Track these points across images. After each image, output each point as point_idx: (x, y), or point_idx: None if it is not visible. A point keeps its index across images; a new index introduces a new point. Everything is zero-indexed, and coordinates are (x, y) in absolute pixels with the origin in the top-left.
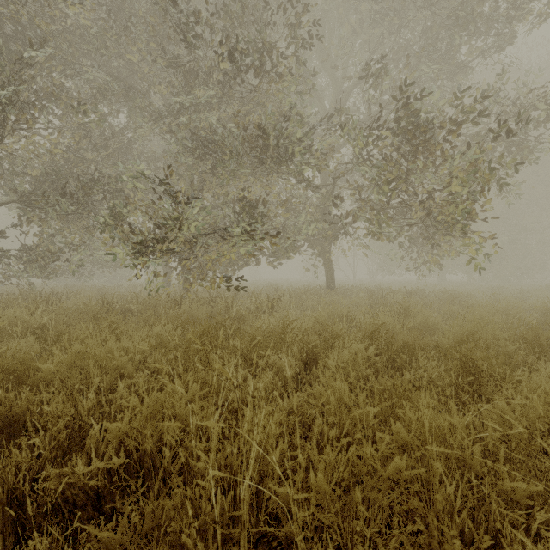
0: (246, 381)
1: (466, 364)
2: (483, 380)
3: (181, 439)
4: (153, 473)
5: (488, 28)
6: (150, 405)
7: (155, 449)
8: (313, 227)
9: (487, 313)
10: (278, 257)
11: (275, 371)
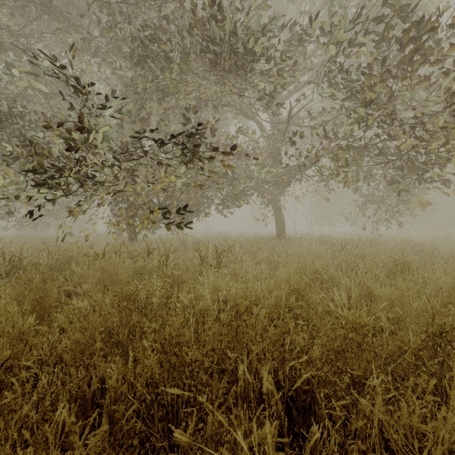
0: None
1: None
2: None
3: None
4: None
5: None
6: None
7: None
8: (266, 170)
9: None
10: (227, 205)
11: None
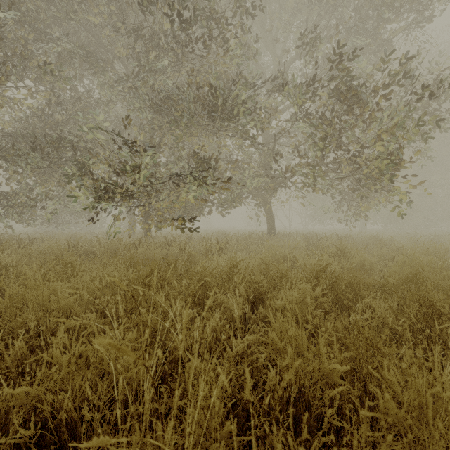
0: (194, 321)
1: (422, 306)
2: (444, 324)
3: (113, 396)
4: (71, 447)
5: (411, 4)
6: (73, 360)
7: (76, 415)
8: (256, 180)
9: (420, 254)
10: (226, 207)
11: (223, 311)
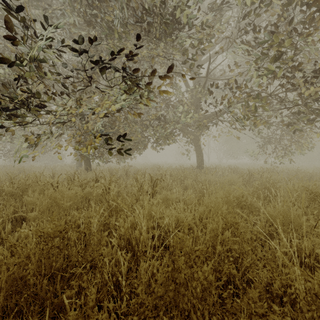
0: None
1: None
2: None
3: None
4: None
5: None
6: None
7: None
8: (190, 115)
9: None
10: (160, 143)
11: None
